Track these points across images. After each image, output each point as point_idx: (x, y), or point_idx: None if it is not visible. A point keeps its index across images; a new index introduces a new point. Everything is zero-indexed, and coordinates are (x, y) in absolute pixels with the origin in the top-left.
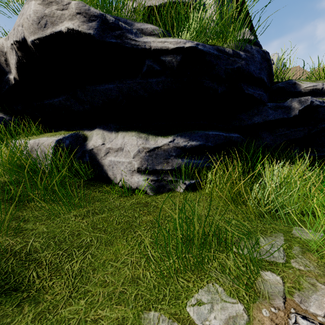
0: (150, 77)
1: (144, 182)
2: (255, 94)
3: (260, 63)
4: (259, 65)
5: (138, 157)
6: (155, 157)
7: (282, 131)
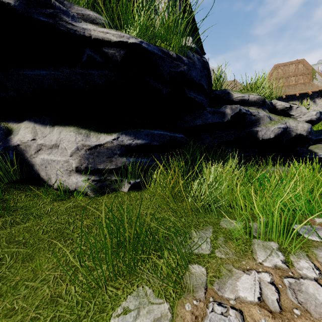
0: (92, 68)
1: (84, 182)
2: (196, 98)
3: (201, 71)
4: (199, 72)
5: (77, 155)
6: (97, 155)
7: (218, 133)
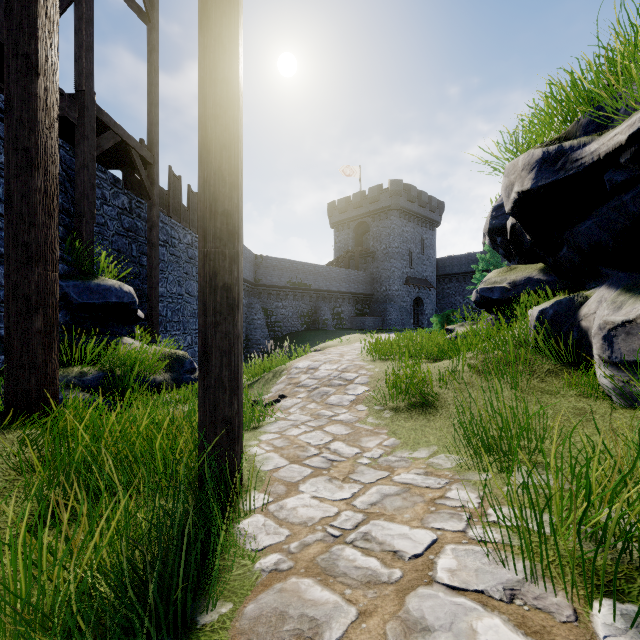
0: (626, 191)
1: (605, 380)
2: None
3: None
4: None
5: (599, 337)
6: (625, 338)
7: None
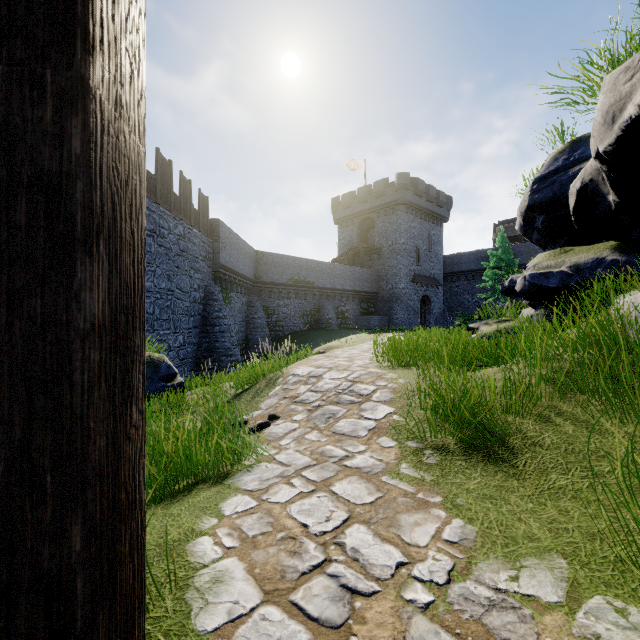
0: None
1: None
2: None
3: None
4: None
5: None
6: None
7: None
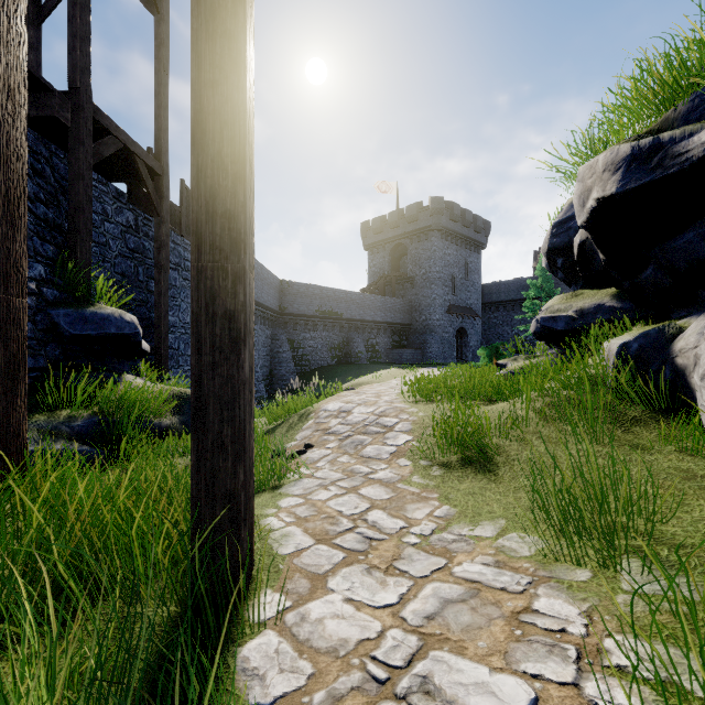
0: None
1: None
2: None
3: None
4: None
5: None
6: None
7: None
